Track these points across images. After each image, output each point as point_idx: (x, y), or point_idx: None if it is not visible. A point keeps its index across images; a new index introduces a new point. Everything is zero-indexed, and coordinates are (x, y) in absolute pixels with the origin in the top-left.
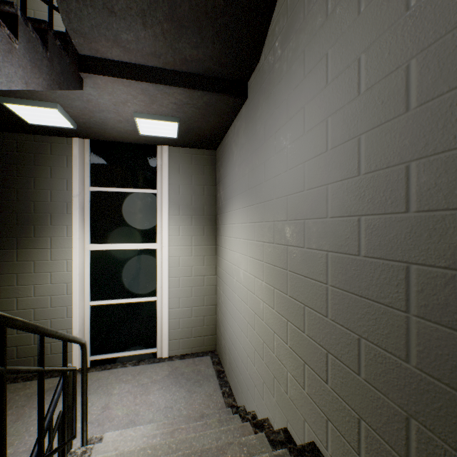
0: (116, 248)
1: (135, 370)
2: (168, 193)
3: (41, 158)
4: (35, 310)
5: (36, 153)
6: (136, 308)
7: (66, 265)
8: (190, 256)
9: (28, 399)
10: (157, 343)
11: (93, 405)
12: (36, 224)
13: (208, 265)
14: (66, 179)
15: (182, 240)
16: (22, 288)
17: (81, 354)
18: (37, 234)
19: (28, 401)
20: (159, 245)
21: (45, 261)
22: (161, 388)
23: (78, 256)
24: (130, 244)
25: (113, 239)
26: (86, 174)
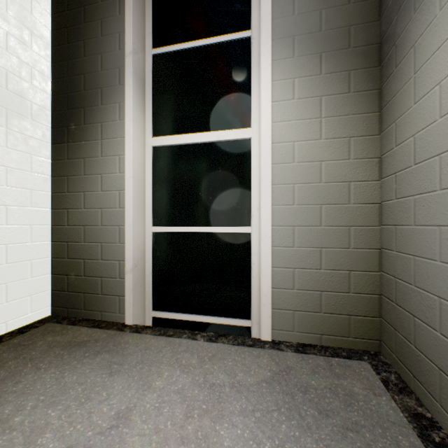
0: (186, 141)
1: (206, 349)
2: (271, 18)
3: (90, 12)
4: (85, 228)
5: (86, 5)
6: (217, 243)
7: (118, 164)
8: (316, 140)
9: (46, 351)
10: (251, 311)
11: (106, 399)
12: (85, 106)
13: (360, 157)
14: (118, 33)
15: (299, 107)
16: (72, 197)
17: (137, 303)
18: (87, 120)
19: (42, 354)
20: (255, 132)
21: (95, 159)
22: (249, 412)
23: (132, 149)
24: (206, 133)
25: (183, 128)
26: (147, 31)
